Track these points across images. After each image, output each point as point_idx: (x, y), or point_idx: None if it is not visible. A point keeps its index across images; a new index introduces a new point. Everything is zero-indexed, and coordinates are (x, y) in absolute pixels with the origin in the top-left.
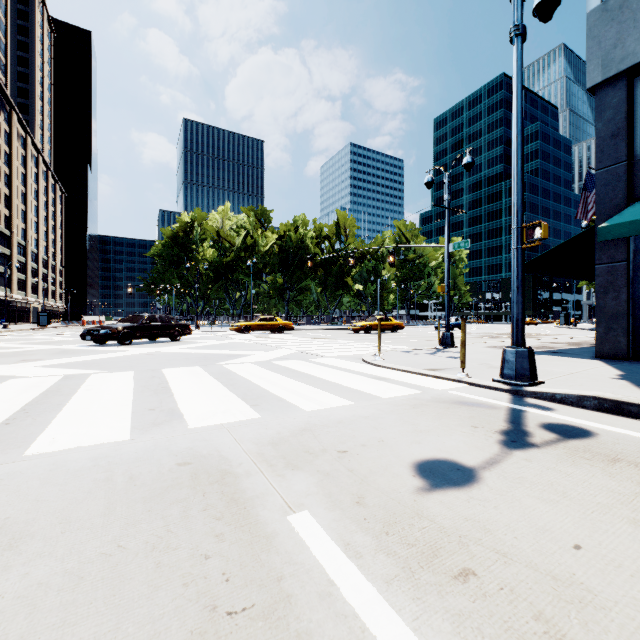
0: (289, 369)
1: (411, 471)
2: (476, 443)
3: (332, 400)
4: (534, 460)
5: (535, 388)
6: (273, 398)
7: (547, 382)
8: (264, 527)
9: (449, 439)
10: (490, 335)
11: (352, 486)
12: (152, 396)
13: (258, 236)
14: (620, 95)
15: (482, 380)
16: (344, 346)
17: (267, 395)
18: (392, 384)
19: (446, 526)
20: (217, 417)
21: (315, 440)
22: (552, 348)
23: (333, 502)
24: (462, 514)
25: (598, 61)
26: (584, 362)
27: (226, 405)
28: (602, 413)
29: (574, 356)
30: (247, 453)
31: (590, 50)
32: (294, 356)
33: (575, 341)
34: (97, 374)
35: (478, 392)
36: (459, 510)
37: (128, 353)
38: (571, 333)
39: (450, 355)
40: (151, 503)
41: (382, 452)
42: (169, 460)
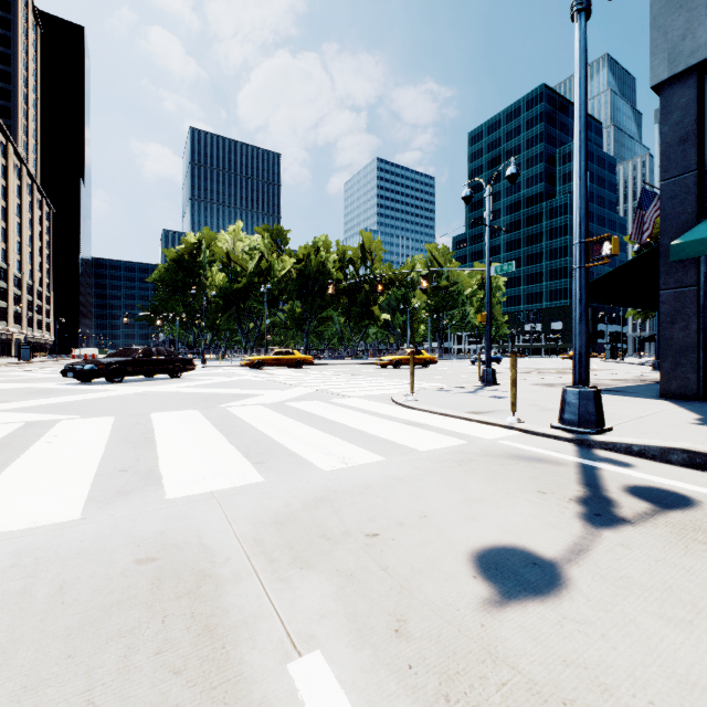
0: (306, 412)
1: (469, 568)
2: (549, 518)
3: (357, 455)
4: (633, 546)
5: (605, 437)
6: (283, 452)
7: (615, 428)
8: (249, 689)
9: (513, 512)
10: (533, 370)
11: (387, 598)
12: (129, 450)
13: (274, 259)
14: (689, 94)
15: (538, 426)
16: (371, 384)
17: (276, 448)
18: (430, 432)
19: (538, 679)
20: (207, 481)
21: (335, 516)
22: (607, 386)
23: (360, 631)
24: (557, 652)
25: (664, 55)
26: (650, 403)
27: (221, 463)
28: (694, 470)
29: (636, 395)
30: (239, 540)
31: (654, 42)
32: (312, 396)
33: (629, 377)
34: (68, 420)
35: (535, 442)
36: (551, 644)
37: (115, 393)
38: (620, 368)
39: (493, 394)
40: (77, 640)
41: (426, 535)
42: (126, 554)
